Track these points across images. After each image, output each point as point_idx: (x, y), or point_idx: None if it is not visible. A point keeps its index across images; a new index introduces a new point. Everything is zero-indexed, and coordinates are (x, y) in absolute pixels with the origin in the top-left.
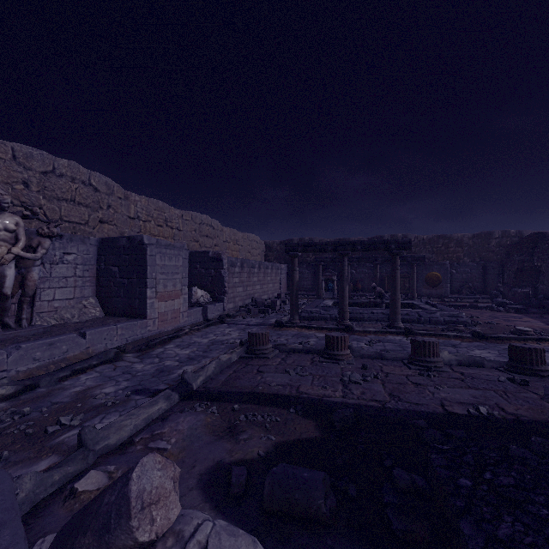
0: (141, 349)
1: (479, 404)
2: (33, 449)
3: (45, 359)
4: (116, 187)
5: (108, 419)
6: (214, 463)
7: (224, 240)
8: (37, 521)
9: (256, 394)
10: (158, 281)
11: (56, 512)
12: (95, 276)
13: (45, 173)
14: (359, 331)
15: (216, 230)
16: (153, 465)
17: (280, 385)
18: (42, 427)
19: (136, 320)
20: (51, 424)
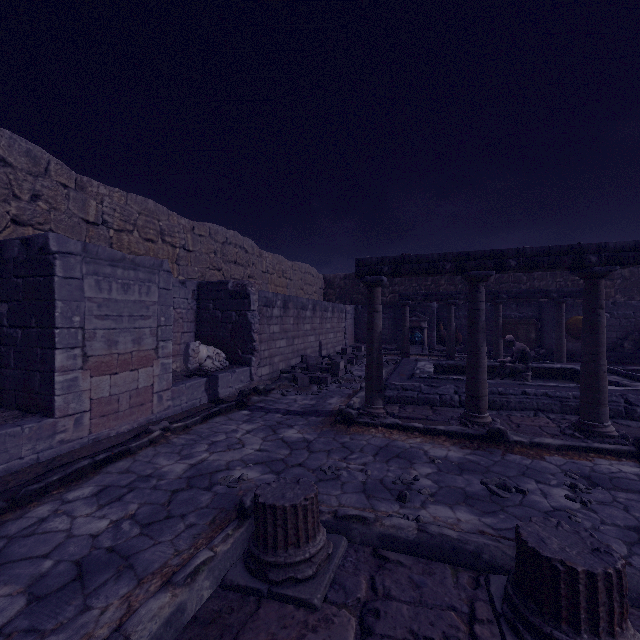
0: None
1: None
2: None
3: None
4: (53, 164)
5: None
6: None
7: (263, 270)
8: None
9: None
10: (90, 334)
11: None
12: None
13: None
14: (522, 443)
15: (251, 254)
16: None
17: None
18: None
19: (28, 420)
20: None
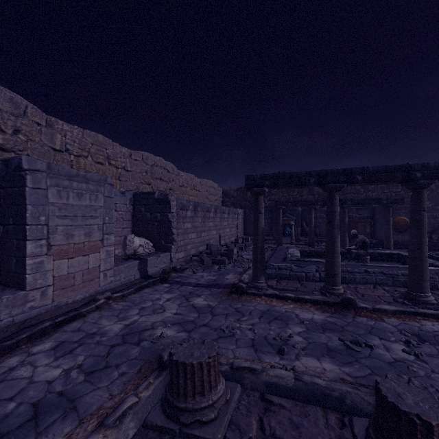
0: None
1: None
2: None
3: None
4: (30, 108)
5: None
6: None
7: (180, 184)
8: None
9: None
10: (53, 229)
11: None
12: None
13: None
14: (367, 309)
15: (171, 173)
16: None
17: None
18: None
19: (6, 292)
20: None
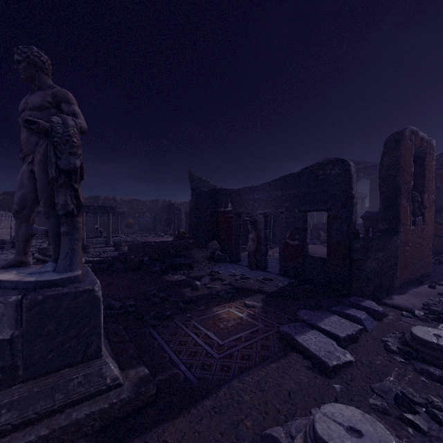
0: None
1: None
2: None
3: None
4: None
5: None
6: None
7: None
8: None
9: None
10: None
11: None
12: None
13: None
14: (92, 247)
15: None
16: None
17: None
18: None
19: None
20: None
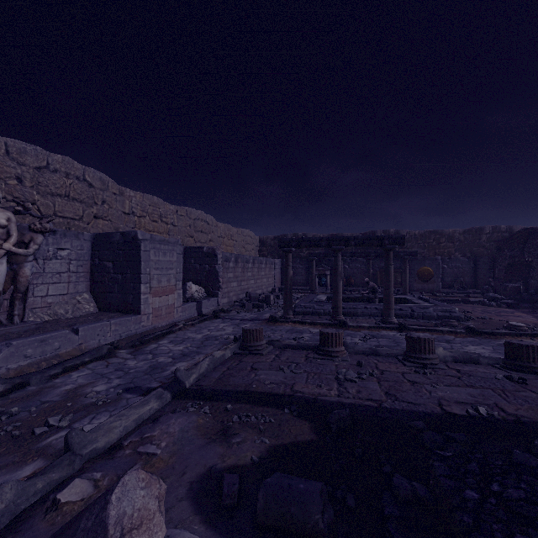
0: (135, 345)
1: (477, 404)
2: (18, 453)
3: (37, 356)
4: (110, 183)
5: (98, 420)
6: (205, 470)
7: (218, 235)
8: (15, 536)
9: (250, 392)
10: (152, 277)
11: (36, 526)
12: (89, 272)
13: (39, 169)
14: (353, 326)
15: (211, 225)
16: (135, 483)
17: (274, 383)
18: (29, 428)
19: (130, 315)
20: (39, 425)
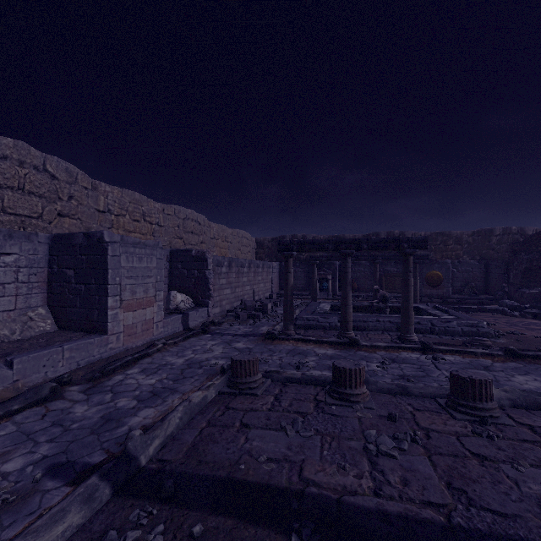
0: (94, 378)
1: None
2: None
3: None
4: (80, 175)
5: None
6: None
7: (211, 237)
8: None
9: (236, 484)
10: (123, 287)
11: None
12: (46, 281)
13: None
14: (367, 346)
15: (203, 226)
16: None
17: (272, 461)
18: None
19: (94, 336)
20: None
